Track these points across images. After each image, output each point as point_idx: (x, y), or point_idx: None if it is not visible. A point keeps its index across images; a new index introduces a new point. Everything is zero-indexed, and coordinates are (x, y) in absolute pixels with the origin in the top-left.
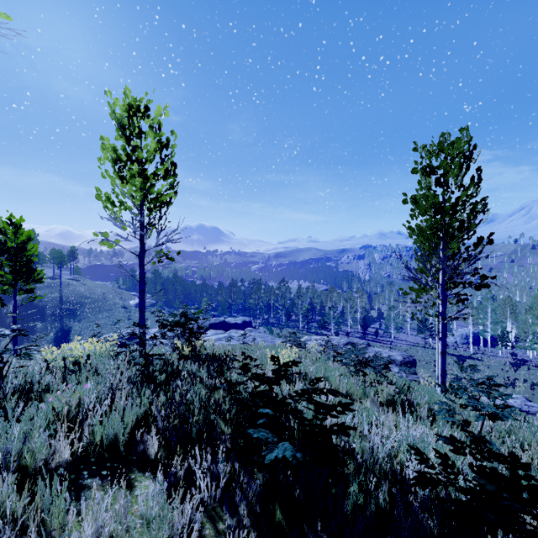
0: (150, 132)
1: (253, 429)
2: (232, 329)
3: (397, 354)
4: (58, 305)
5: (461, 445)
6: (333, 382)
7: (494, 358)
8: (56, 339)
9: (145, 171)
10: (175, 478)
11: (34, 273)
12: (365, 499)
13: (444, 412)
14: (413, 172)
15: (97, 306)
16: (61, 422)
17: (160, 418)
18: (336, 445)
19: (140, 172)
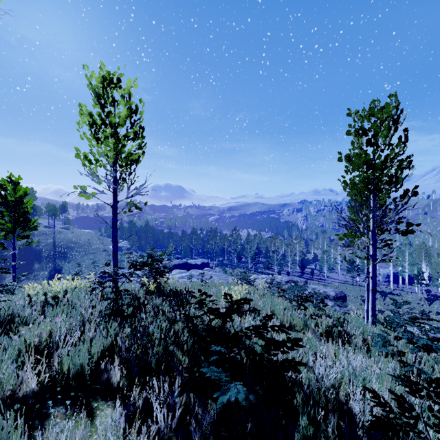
0: (121, 100)
1: (207, 363)
2: (193, 269)
3: (330, 290)
4: (52, 249)
5: (417, 387)
6: (278, 314)
7: (411, 294)
8: (50, 276)
9: (116, 134)
10: (134, 408)
11: (30, 222)
12: (315, 433)
13: (380, 344)
14: (347, 134)
15: (83, 250)
16: (28, 354)
17: (124, 348)
18: (291, 388)
19: (113, 134)
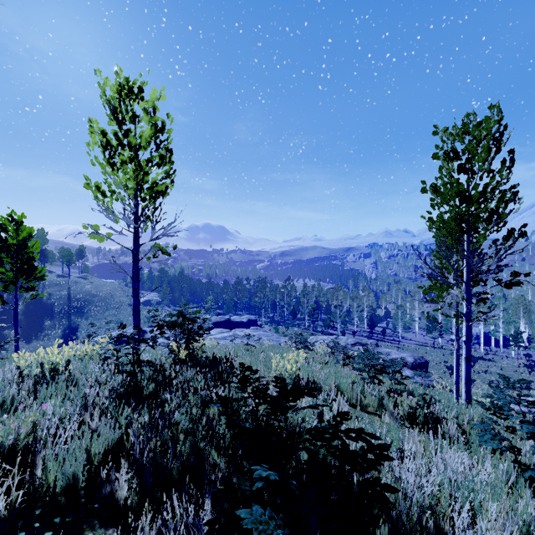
0: (144, 116)
1: (249, 482)
2: (237, 327)
3: (407, 355)
4: (66, 303)
5: None
6: (345, 390)
7: (507, 359)
8: (64, 336)
9: (137, 158)
10: None
11: (36, 271)
12: None
13: (488, 438)
14: (433, 158)
15: (104, 304)
16: None
17: (137, 445)
18: None
19: (132, 158)
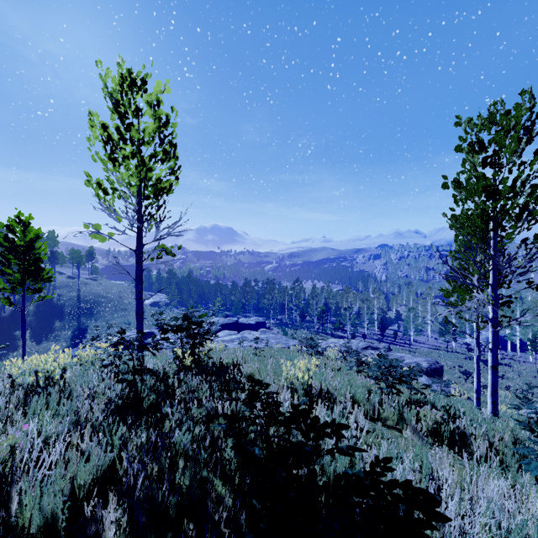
0: (147, 109)
1: None
2: (245, 329)
3: (421, 360)
4: (76, 304)
5: None
6: (360, 400)
7: (524, 364)
8: (73, 337)
9: (140, 153)
10: None
11: (43, 272)
12: None
13: (535, 466)
14: (456, 150)
15: (113, 305)
16: None
17: (131, 471)
18: None
19: (135, 153)
